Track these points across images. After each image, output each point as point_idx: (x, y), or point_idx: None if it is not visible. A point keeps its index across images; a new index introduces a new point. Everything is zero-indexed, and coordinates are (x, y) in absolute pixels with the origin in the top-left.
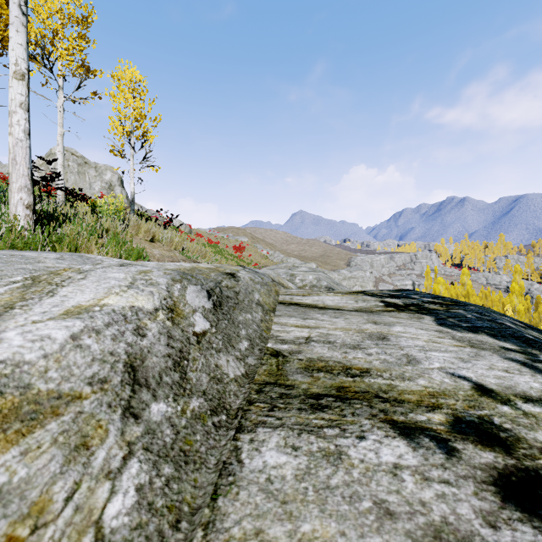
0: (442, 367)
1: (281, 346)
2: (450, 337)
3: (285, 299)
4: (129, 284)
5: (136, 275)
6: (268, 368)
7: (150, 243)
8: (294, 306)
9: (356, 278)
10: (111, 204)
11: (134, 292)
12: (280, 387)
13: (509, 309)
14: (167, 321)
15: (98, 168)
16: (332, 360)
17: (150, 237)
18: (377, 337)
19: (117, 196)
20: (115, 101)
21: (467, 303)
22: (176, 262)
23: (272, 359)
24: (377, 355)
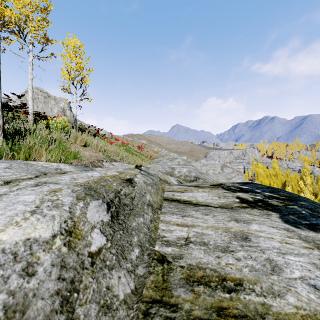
0: (303, 277)
1: (166, 249)
2: (297, 237)
3: (169, 195)
4: (34, 208)
5: (46, 196)
6: (155, 279)
7: (83, 147)
8: (175, 202)
9: (210, 165)
10: (59, 123)
11: (35, 219)
12: (165, 307)
13: (301, 183)
14: (63, 247)
15: (56, 99)
16: (208, 267)
17: (83, 144)
18: (240, 237)
19: (67, 116)
20: (64, 58)
21: (294, 195)
22: (89, 173)
23: (158, 266)
24: (244, 260)
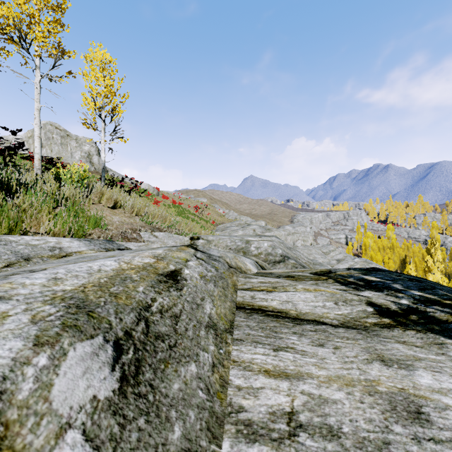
0: None
1: None
2: None
3: (245, 299)
4: None
5: None
6: None
7: (111, 210)
8: (258, 314)
9: (298, 233)
10: (75, 173)
11: None
12: None
13: (429, 260)
14: None
15: (78, 140)
16: None
17: (111, 204)
18: (406, 410)
19: (94, 163)
20: (87, 79)
21: None
22: (95, 263)
23: None
24: None
